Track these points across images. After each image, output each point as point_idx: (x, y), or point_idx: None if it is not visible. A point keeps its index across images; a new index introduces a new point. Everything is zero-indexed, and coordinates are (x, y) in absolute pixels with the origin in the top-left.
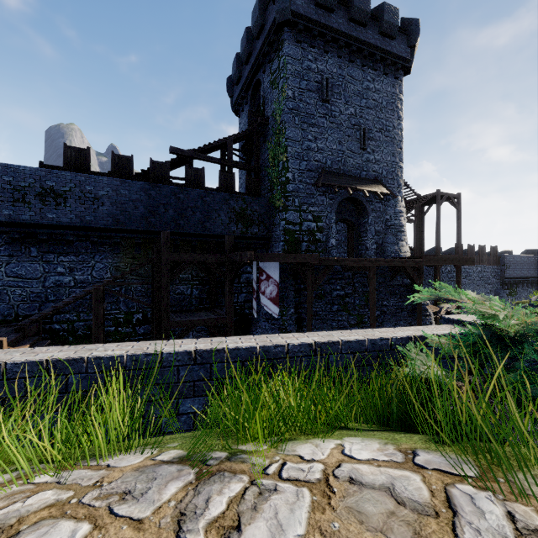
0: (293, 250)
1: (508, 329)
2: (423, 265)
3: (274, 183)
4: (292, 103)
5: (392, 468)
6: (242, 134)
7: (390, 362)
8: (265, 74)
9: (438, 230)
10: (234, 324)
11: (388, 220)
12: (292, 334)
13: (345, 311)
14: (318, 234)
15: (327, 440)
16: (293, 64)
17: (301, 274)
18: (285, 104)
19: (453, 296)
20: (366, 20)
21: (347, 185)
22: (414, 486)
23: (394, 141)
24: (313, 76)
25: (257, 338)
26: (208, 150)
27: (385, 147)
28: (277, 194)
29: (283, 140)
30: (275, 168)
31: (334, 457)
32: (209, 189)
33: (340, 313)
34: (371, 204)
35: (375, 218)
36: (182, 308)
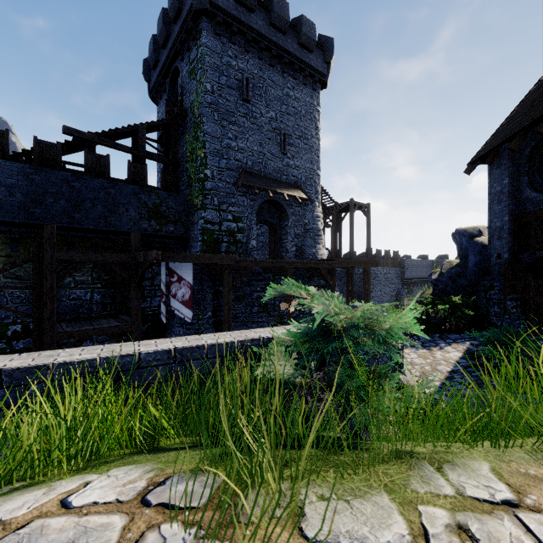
0: (212, 250)
1: (340, 323)
2: (335, 267)
3: (192, 179)
4: (210, 97)
5: (102, 514)
6: (157, 123)
7: (252, 364)
8: (183, 62)
9: (352, 236)
10: (146, 332)
11: (307, 224)
12: (156, 340)
13: (266, 312)
14: (238, 235)
15: (84, 477)
16: (212, 56)
17: (218, 275)
18: (203, 97)
19: (295, 292)
20: (285, 28)
21: (267, 187)
22: (103, 540)
23: (312, 149)
24: (234, 73)
25: (106, 348)
26: (115, 136)
27: (304, 154)
28: (195, 191)
29: (201, 135)
30: (193, 163)
31: (39, 510)
32: (116, 180)
33: (261, 315)
34: (291, 208)
35: (295, 221)
36: (79, 315)
